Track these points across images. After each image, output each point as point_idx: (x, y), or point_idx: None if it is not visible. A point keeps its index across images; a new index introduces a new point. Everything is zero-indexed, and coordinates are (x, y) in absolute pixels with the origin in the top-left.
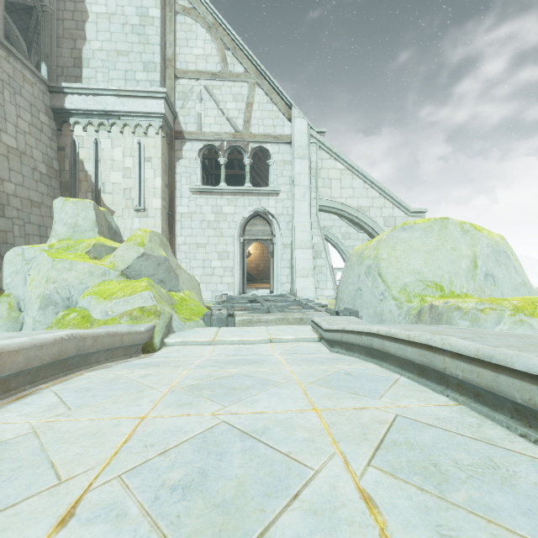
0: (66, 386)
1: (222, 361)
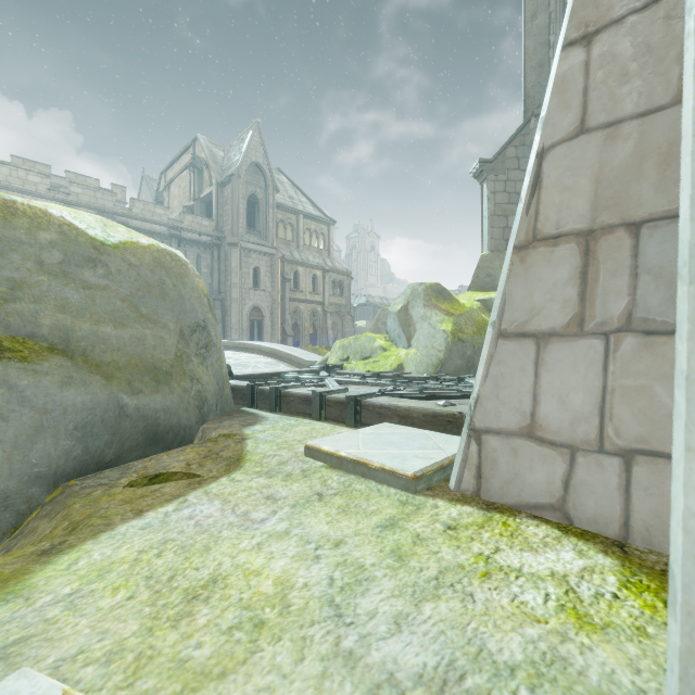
0: (264, 358)
1: (249, 365)
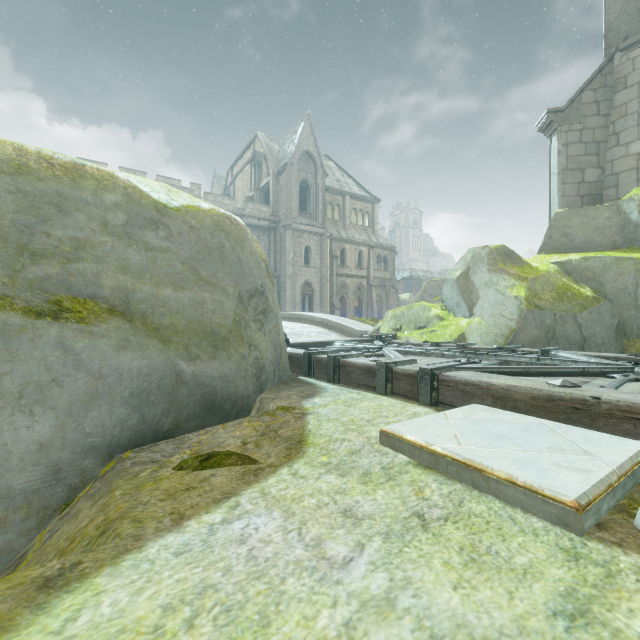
0: (316, 327)
1: (303, 334)
